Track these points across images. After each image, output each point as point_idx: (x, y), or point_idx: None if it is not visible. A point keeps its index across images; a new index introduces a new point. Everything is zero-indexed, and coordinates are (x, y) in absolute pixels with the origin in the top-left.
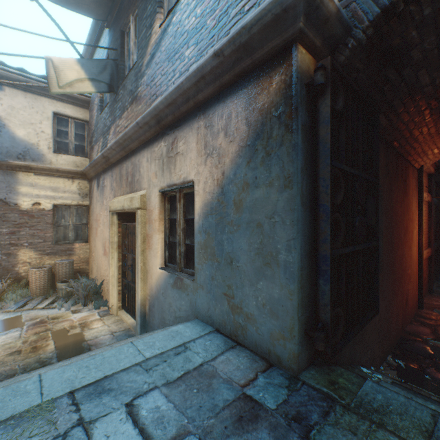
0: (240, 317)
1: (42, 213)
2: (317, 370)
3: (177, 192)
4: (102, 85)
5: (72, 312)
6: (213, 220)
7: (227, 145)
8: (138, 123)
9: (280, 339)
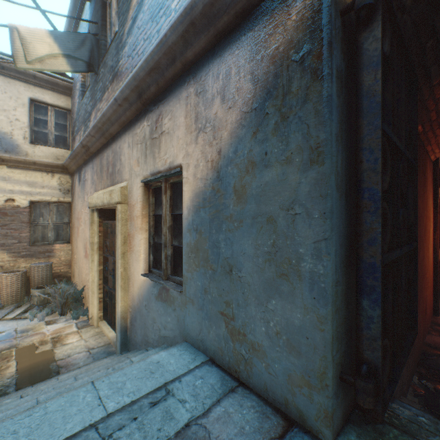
0: (243, 346)
1: (17, 210)
2: (360, 434)
3: (163, 181)
4: (79, 62)
5: (46, 323)
6: (206, 214)
7: (224, 113)
8: (116, 99)
9: (304, 386)
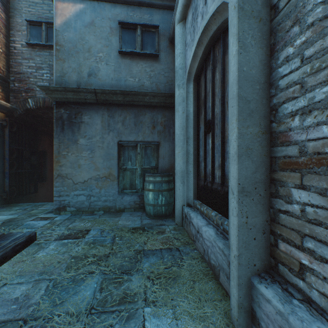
0: None
1: None
2: (5, 205)
3: None
4: None
5: None
6: None
7: None
8: None
9: None
